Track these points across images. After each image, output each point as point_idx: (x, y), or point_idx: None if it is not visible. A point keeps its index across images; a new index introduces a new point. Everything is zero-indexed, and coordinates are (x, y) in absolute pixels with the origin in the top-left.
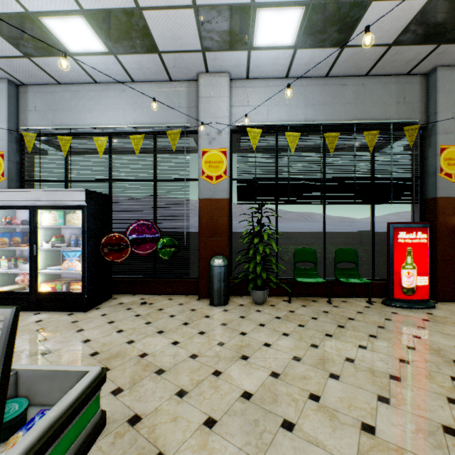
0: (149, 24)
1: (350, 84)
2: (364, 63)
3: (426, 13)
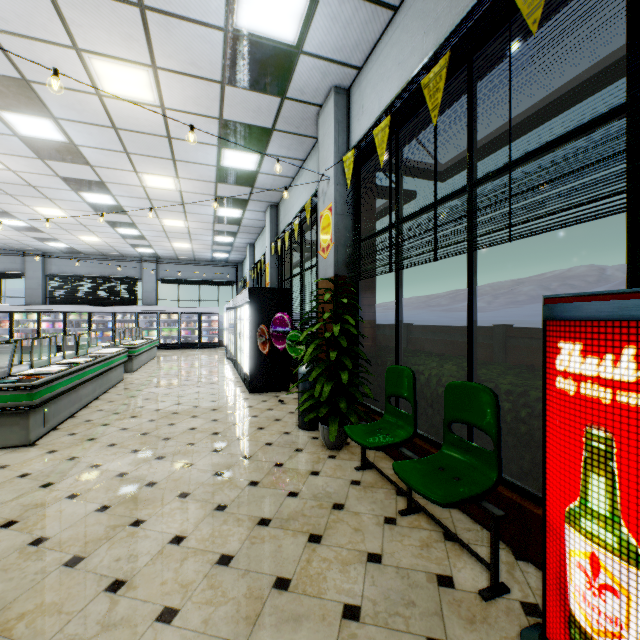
0: (238, 121)
1: None
2: None
3: None
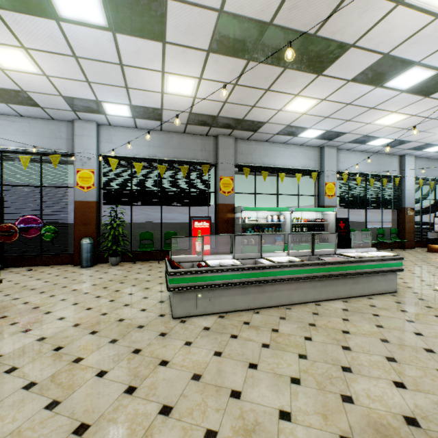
0: (32, 97)
1: (175, 137)
2: (179, 128)
3: (193, 117)
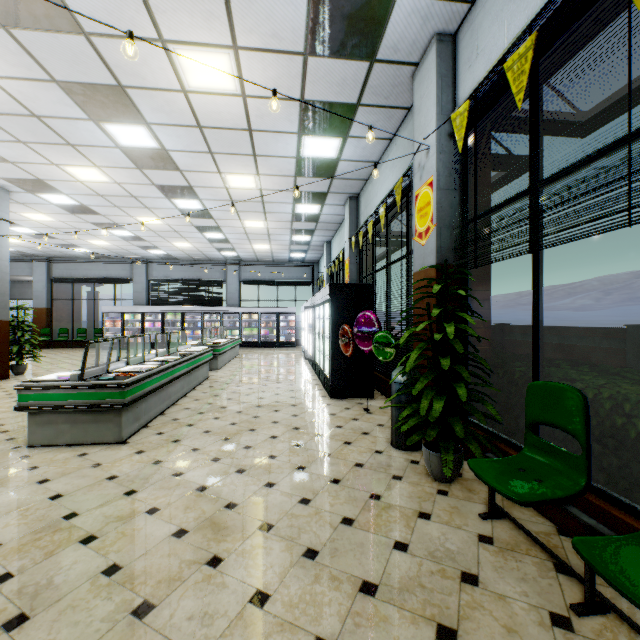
0: (320, 99)
1: None
2: None
3: None
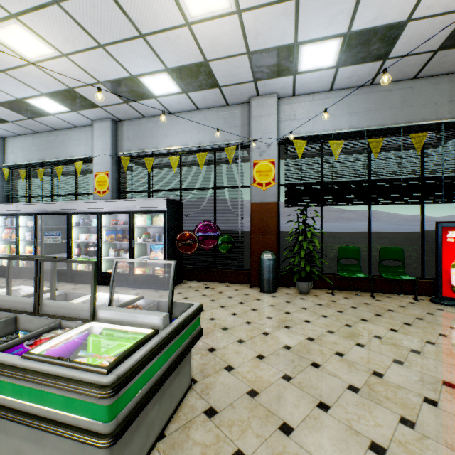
0: (213, 70)
1: (396, 88)
2: (409, 69)
3: None
